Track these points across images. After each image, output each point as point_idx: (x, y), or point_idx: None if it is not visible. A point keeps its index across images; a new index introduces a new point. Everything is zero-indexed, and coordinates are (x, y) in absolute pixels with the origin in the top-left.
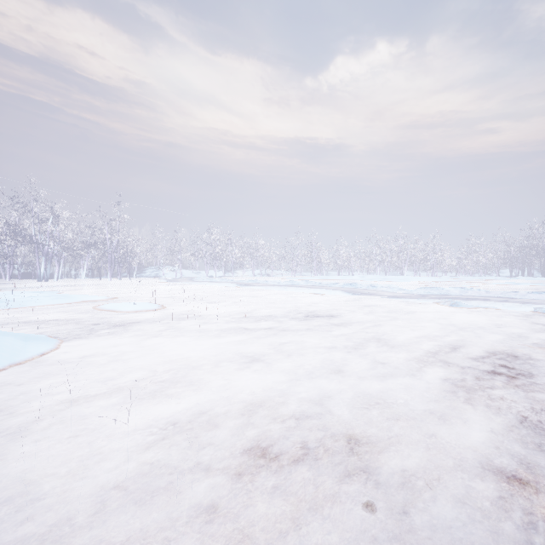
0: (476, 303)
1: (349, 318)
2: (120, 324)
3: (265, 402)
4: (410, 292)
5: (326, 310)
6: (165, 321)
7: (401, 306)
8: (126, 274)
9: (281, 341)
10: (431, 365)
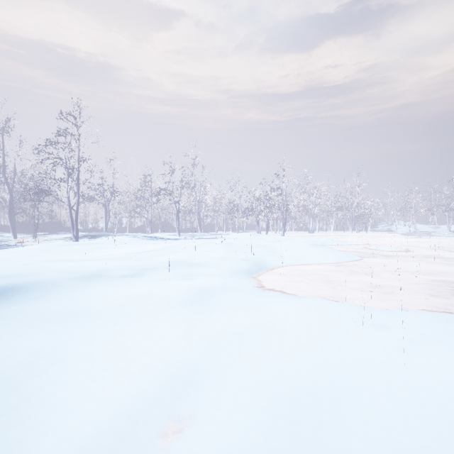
0: None
1: None
2: (384, 256)
3: None
4: None
5: None
6: (414, 258)
7: None
8: (361, 228)
9: None
10: None
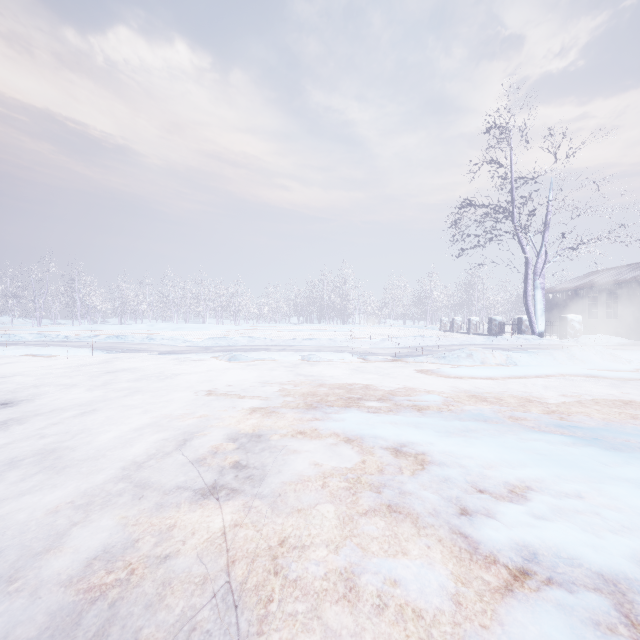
0: (256, 354)
1: (46, 404)
2: None
3: None
4: (196, 344)
5: (16, 389)
6: None
7: (168, 367)
8: None
9: None
10: (110, 505)
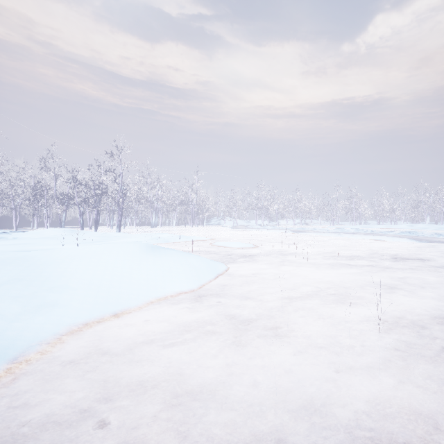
0: None
1: None
2: (238, 256)
3: (429, 320)
4: None
5: (407, 254)
6: (269, 256)
7: None
8: (198, 223)
9: (393, 276)
10: None
